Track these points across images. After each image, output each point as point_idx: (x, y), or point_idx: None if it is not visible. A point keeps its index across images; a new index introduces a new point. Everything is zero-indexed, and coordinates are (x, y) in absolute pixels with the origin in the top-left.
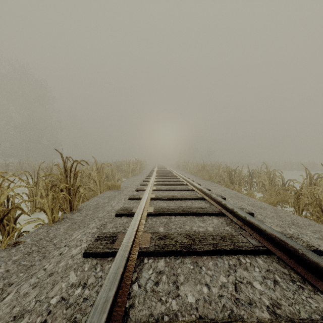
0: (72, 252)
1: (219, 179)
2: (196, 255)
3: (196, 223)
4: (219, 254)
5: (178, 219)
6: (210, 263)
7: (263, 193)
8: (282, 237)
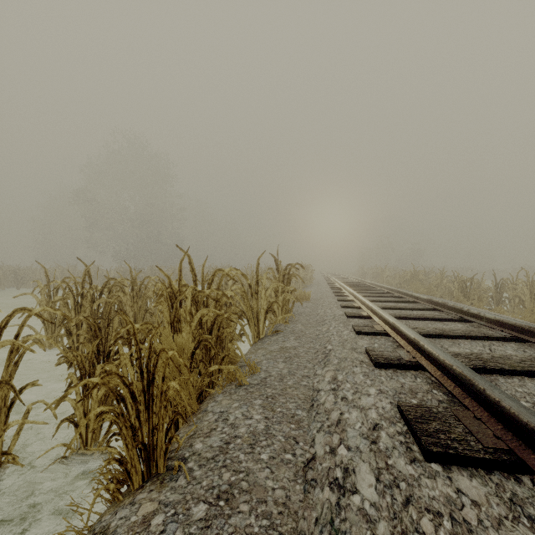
0: (343, 333)
1: (443, 294)
2: (450, 338)
3: (437, 325)
4: (471, 339)
5: (416, 322)
6: (464, 342)
7: (520, 313)
8: (531, 325)
